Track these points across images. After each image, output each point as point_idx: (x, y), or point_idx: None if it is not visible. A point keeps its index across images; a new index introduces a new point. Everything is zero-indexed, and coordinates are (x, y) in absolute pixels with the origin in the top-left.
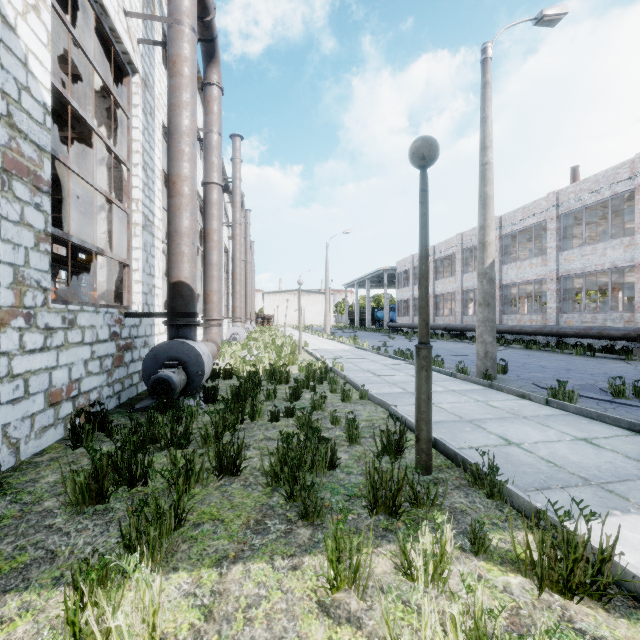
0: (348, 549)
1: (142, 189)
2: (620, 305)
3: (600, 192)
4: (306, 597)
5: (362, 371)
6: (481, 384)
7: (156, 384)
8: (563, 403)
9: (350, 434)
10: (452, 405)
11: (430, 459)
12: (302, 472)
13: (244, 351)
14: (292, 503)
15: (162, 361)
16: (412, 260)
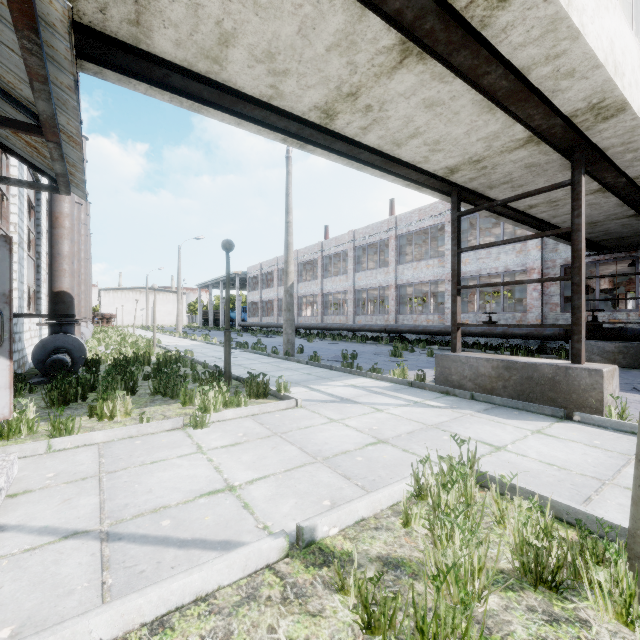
0: (189, 393)
1: (18, 214)
2: None
3: (374, 236)
4: (175, 408)
5: (208, 357)
6: (282, 359)
7: (53, 363)
8: (312, 362)
9: (194, 378)
10: (258, 368)
11: (230, 380)
12: (170, 383)
13: (101, 347)
14: (165, 397)
15: (50, 349)
16: (261, 267)
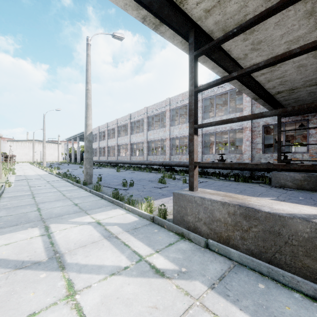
0: None
1: None
2: (173, 153)
3: (158, 110)
4: None
5: (25, 185)
6: (79, 186)
7: None
8: (93, 191)
9: None
10: (44, 197)
11: None
12: None
13: None
14: None
15: None
16: (99, 129)
